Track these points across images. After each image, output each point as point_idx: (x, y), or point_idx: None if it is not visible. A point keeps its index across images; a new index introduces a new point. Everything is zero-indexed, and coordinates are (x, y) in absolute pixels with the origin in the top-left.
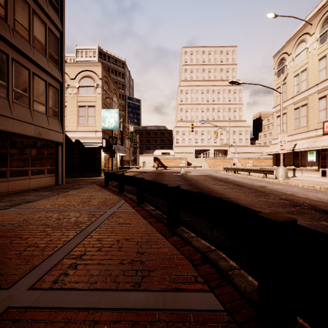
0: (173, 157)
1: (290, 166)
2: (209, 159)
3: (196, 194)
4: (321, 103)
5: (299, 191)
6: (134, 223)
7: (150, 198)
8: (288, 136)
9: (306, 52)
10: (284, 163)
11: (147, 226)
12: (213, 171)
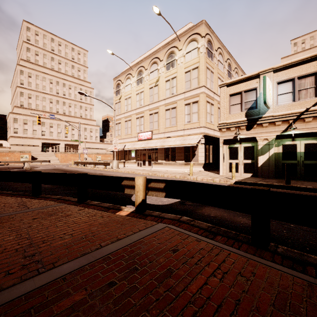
0: (9, 149)
1: (123, 160)
2: (59, 153)
3: (53, 174)
4: (137, 121)
5: (119, 174)
6: (2, 199)
7: (0, 189)
8: (122, 139)
9: (131, 86)
10: (119, 158)
11: (16, 198)
12: (64, 166)
